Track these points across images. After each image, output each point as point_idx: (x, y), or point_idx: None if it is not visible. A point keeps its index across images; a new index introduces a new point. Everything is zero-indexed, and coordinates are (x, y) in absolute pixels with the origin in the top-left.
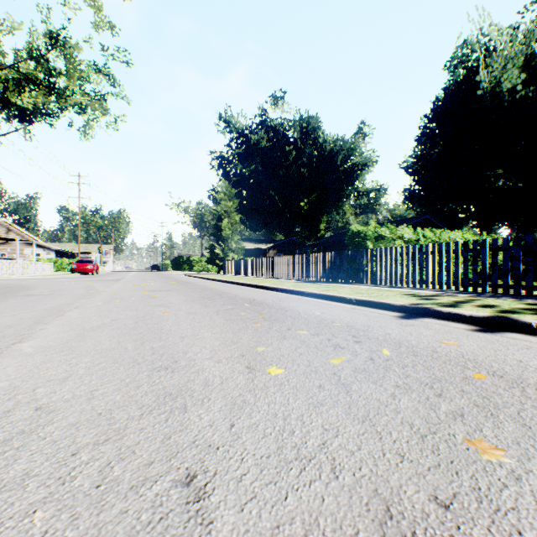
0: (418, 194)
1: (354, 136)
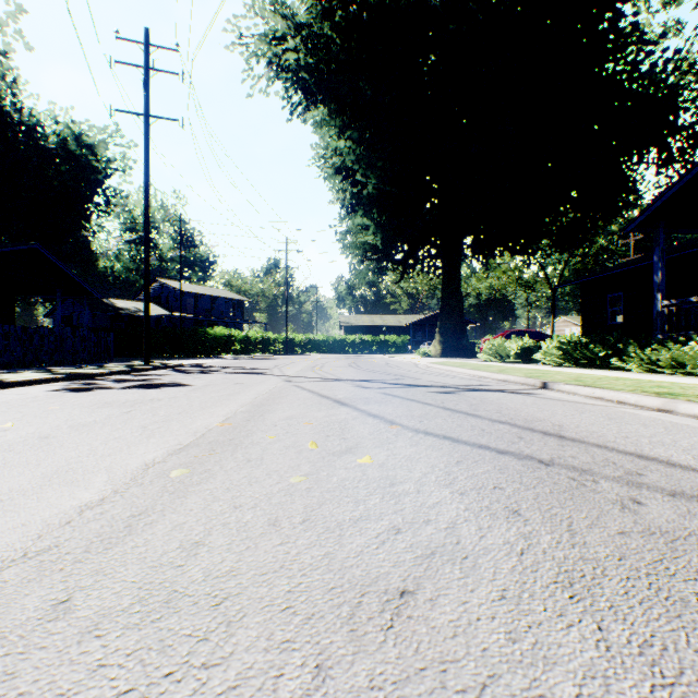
0: None
1: None
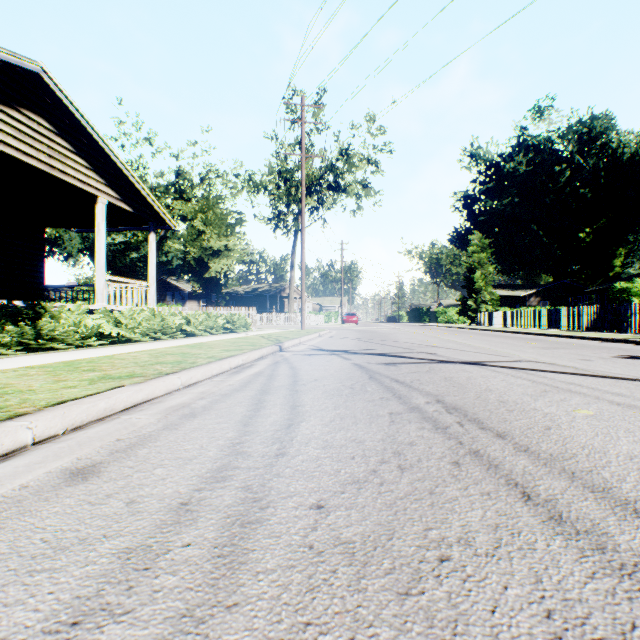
0: None
1: None
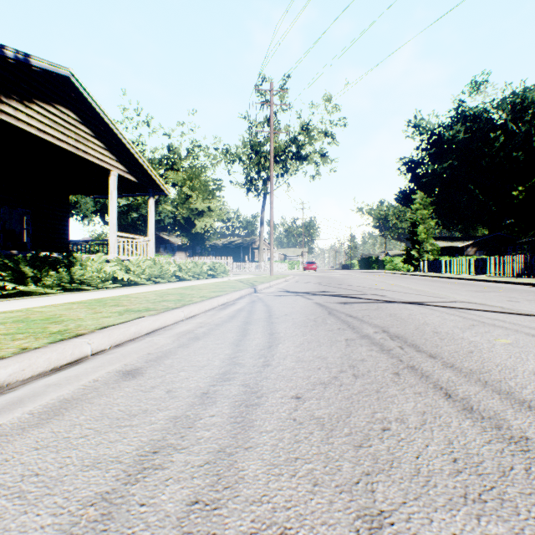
0: None
1: None
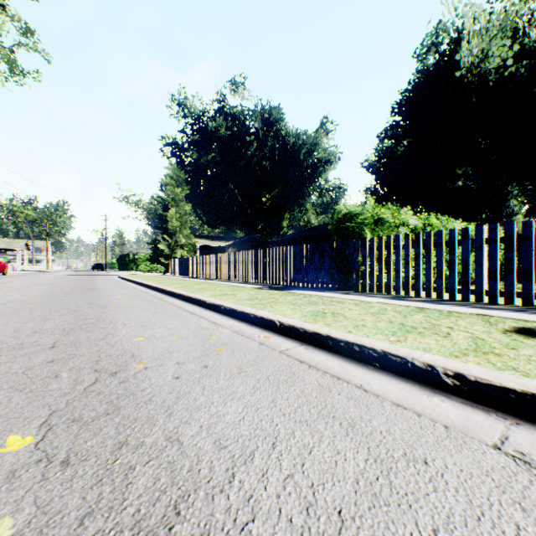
0: (379, 193)
1: (317, 131)
